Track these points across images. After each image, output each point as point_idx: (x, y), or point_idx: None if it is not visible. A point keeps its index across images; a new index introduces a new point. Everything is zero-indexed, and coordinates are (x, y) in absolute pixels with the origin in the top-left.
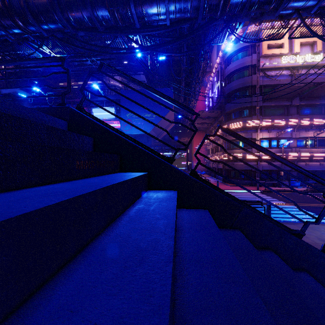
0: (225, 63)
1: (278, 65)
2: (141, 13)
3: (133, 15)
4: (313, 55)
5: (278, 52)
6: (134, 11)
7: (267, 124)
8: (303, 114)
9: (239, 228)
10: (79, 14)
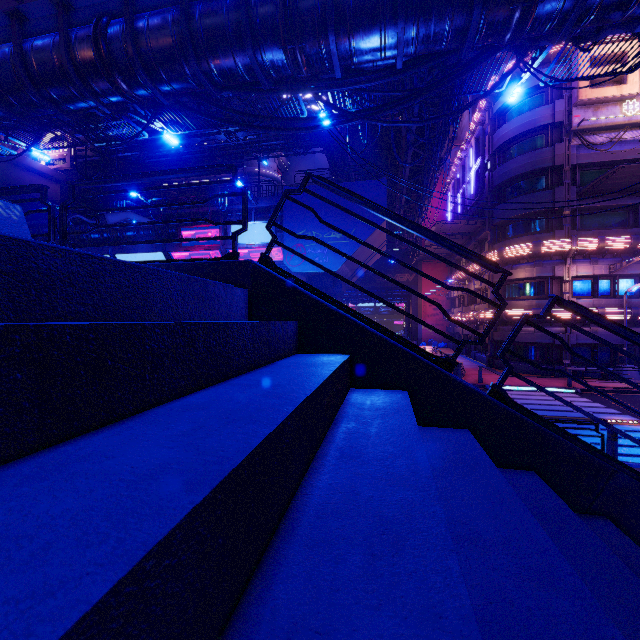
0: (492, 121)
1: (613, 120)
2: (347, 50)
3: (333, 56)
4: None
5: (613, 92)
6: (335, 49)
7: (589, 246)
8: None
9: (606, 514)
10: (230, 63)
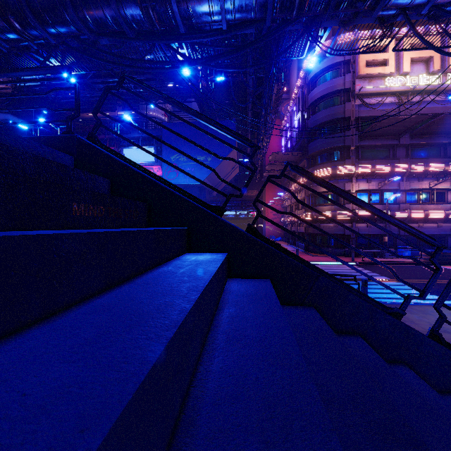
0: (308, 86)
1: (380, 89)
2: (186, 12)
3: (175, 14)
4: (428, 75)
5: (380, 71)
6: (177, 9)
7: (366, 170)
8: (415, 157)
9: (314, 305)
10: (100, 13)
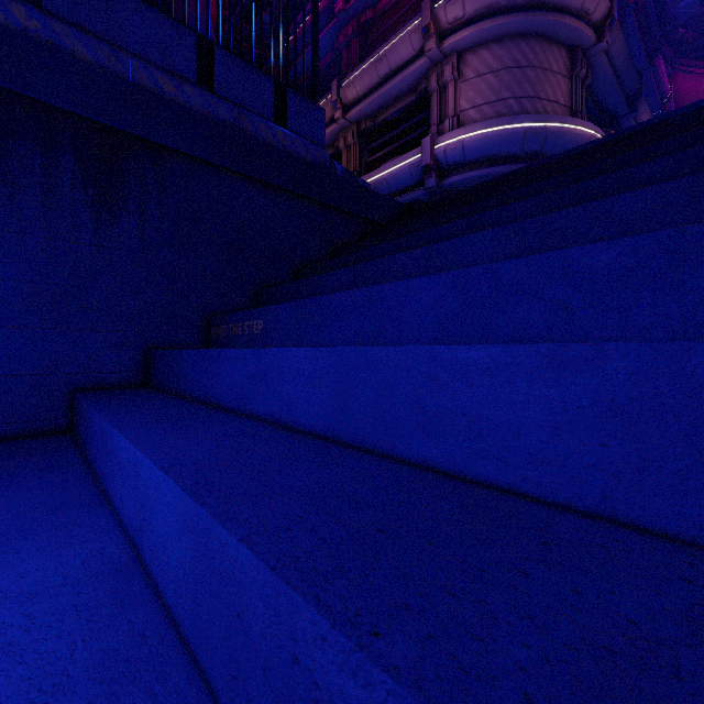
0: None
1: None
2: None
3: None
4: None
5: None
6: None
7: None
8: None
9: None
10: None
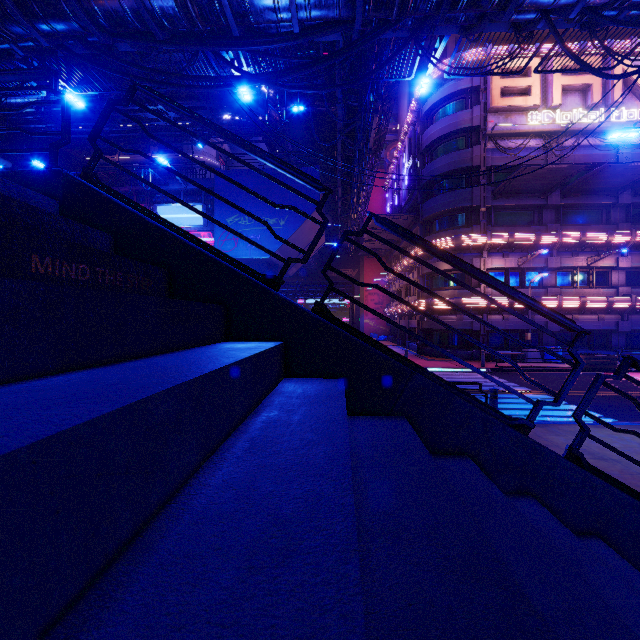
0: (422, 122)
1: (520, 128)
2: (241, 5)
3: (225, 8)
4: (586, 110)
5: (520, 102)
6: (226, 1)
7: (501, 241)
8: (569, 222)
9: (406, 414)
10: (114, 3)
